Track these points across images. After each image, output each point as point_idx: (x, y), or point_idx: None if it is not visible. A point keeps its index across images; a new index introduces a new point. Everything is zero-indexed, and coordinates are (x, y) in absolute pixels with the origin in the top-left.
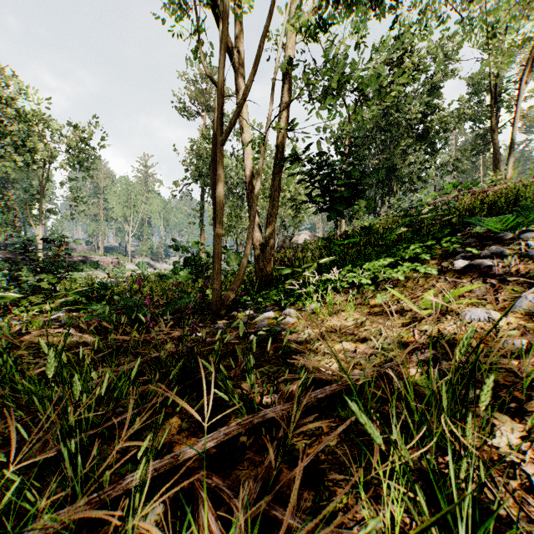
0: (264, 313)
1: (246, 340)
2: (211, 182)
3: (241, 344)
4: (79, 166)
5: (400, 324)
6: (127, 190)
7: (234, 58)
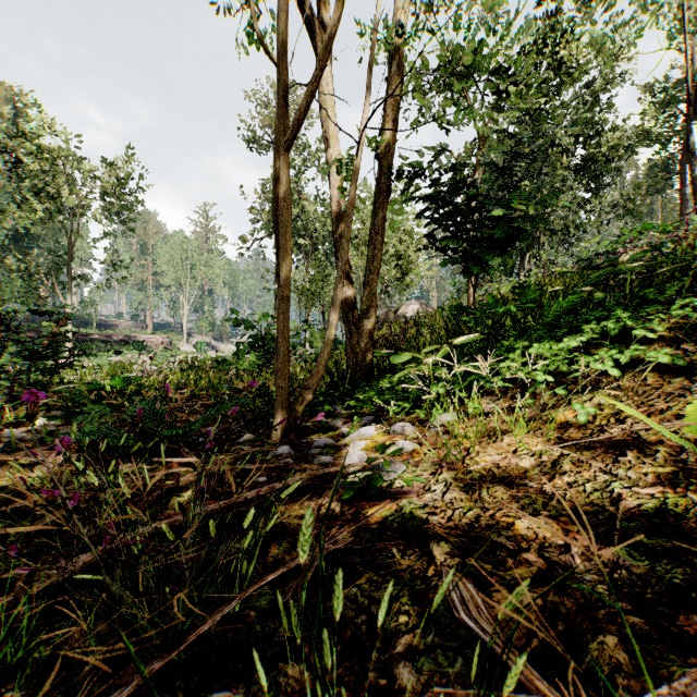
0: (360, 428)
1: (326, 486)
2: (275, 214)
3: (316, 497)
4: (117, 216)
5: (649, 475)
6: (182, 249)
7: (315, 35)
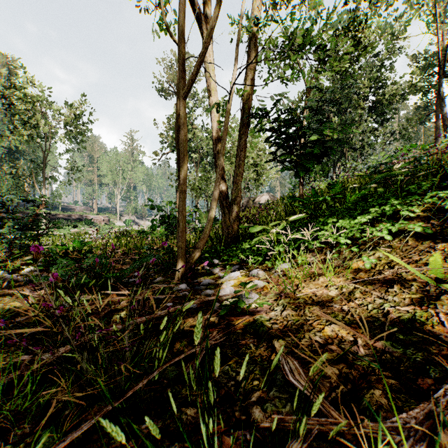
0: (231, 273)
1: (209, 308)
2: (177, 138)
3: (203, 314)
4: (75, 139)
5: (406, 299)
6: (116, 160)
7: (202, 25)
